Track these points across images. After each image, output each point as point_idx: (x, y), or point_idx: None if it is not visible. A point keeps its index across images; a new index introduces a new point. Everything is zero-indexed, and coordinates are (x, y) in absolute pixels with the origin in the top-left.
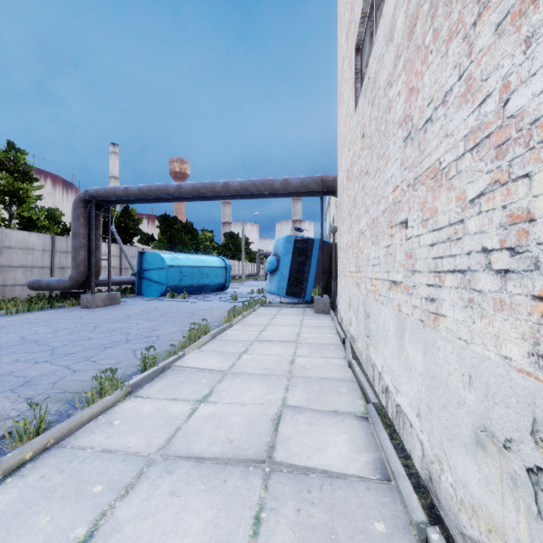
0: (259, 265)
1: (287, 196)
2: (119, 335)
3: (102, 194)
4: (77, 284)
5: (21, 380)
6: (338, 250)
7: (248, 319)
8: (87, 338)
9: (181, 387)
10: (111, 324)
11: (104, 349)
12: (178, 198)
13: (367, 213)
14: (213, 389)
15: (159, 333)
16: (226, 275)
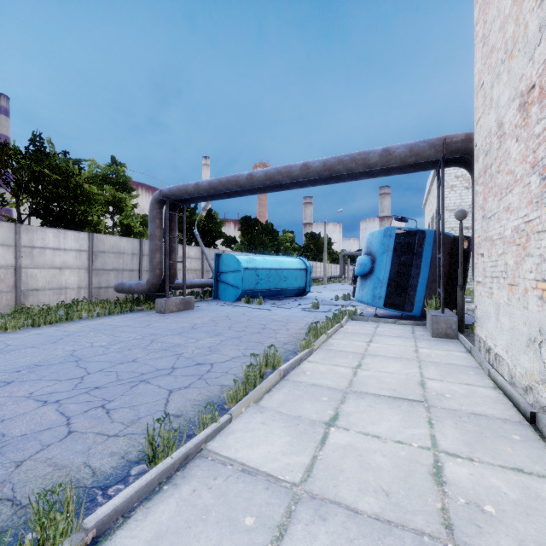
0: (342, 266)
1: (386, 174)
2: (168, 358)
3: (174, 193)
4: (154, 288)
5: None
6: (480, 243)
7: (333, 341)
8: (131, 360)
9: (198, 537)
10: (170, 338)
11: (136, 385)
12: (250, 191)
13: None
14: None
15: (215, 357)
16: (306, 278)
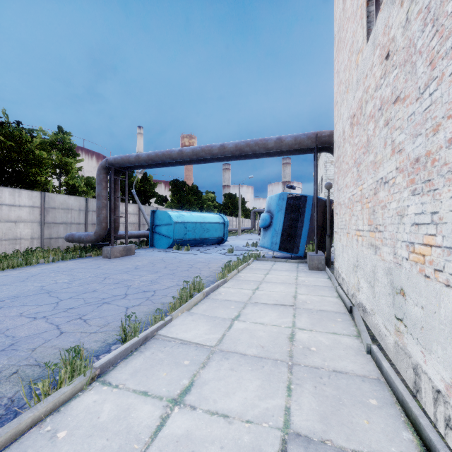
0: (253, 220)
1: (280, 155)
2: (120, 288)
3: (118, 162)
4: (100, 238)
5: (7, 342)
6: (336, 206)
7: (242, 274)
8: (92, 291)
9: (158, 370)
10: (119, 275)
11: (101, 305)
12: (181, 162)
13: (399, 153)
14: (194, 379)
15: (156, 287)
16: (224, 230)
